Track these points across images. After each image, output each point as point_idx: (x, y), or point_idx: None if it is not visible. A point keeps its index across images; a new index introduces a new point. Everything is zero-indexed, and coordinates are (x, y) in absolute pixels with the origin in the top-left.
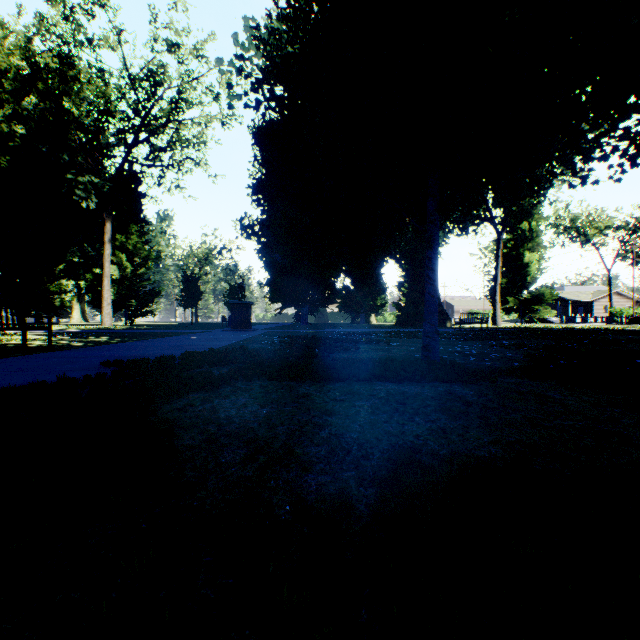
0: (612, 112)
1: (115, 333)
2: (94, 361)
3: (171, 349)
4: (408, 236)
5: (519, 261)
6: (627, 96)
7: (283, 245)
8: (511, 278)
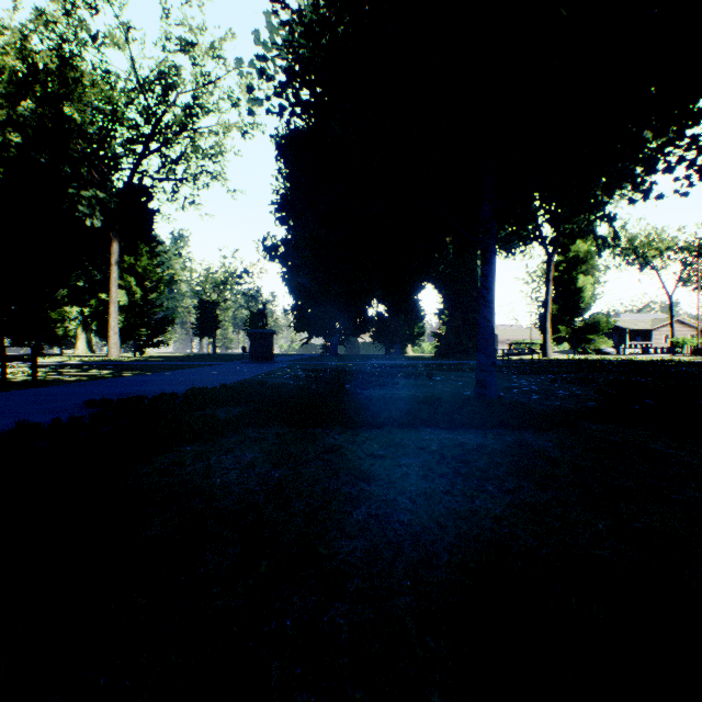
0: (679, 117)
1: (119, 365)
2: (79, 400)
3: (176, 384)
4: (448, 258)
5: (572, 285)
6: (696, 99)
7: (310, 268)
8: (563, 304)
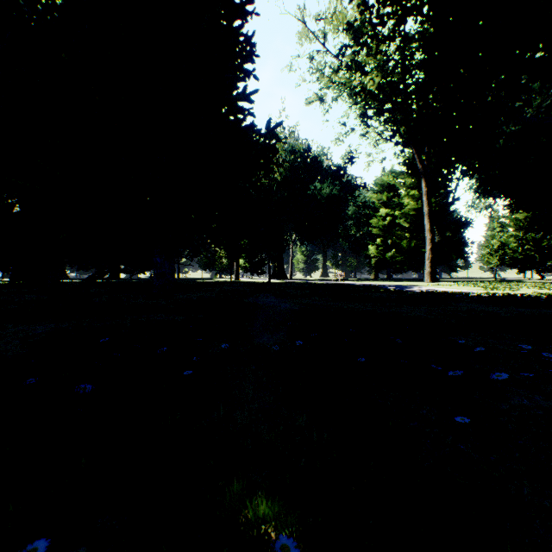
0: None
1: None
2: None
3: None
4: None
5: None
6: None
7: None
8: None
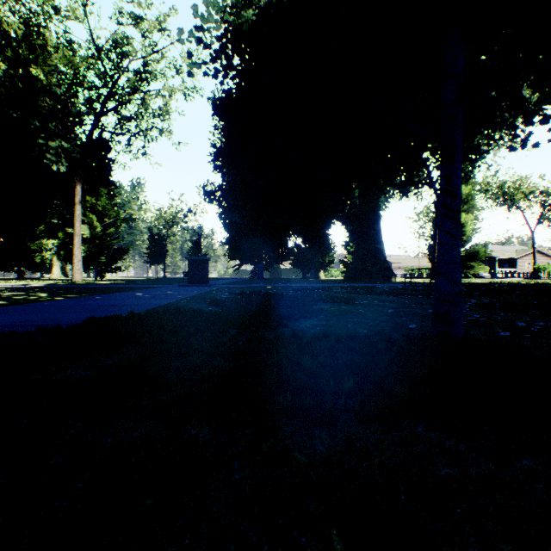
0: None
1: (68, 288)
2: None
3: (88, 311)
4: (353, 200)
5: None
6: None
7: (241, 207)
8: None
